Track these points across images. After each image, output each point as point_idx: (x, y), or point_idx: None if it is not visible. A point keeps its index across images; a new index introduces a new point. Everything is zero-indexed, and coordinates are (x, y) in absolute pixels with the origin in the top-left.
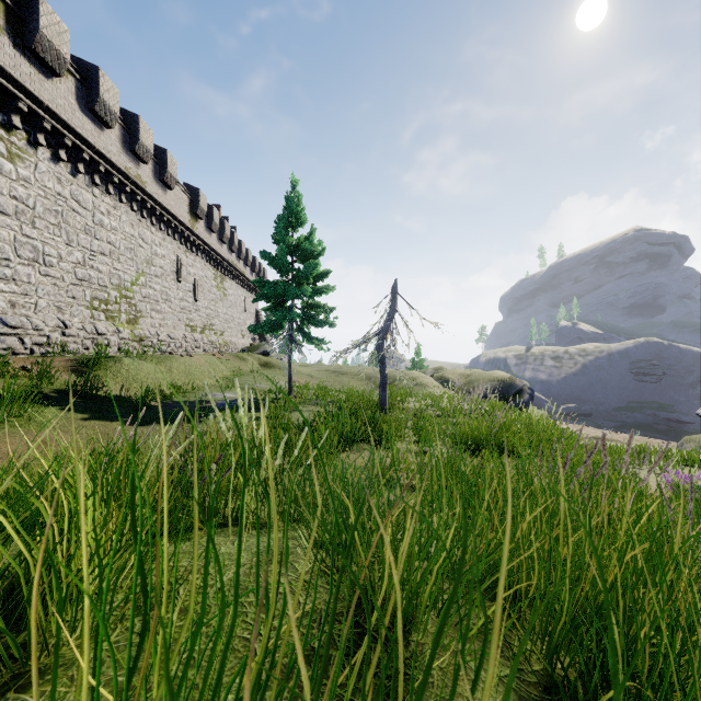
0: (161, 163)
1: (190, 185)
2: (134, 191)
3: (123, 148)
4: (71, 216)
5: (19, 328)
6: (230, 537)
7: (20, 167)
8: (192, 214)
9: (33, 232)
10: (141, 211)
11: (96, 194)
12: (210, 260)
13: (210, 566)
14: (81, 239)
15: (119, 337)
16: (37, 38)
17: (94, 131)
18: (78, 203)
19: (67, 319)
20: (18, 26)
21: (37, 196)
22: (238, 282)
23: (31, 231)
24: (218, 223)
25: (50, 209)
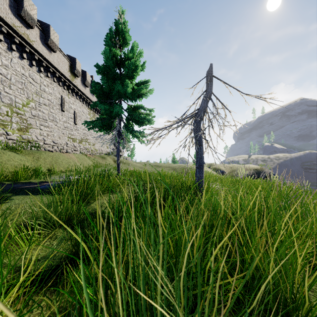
0: (46, 33)
1: (70, 56)
2: (22, 43)
3: (10, 10)
4: None
5: None
6: None
7: None
8: (71, 72)
9: None
10: (31, 61)
11: None
12: (86, 103)
13: None
14: None
15: (7, 138)
16: None
17: None
18: None
19: None
20: None
21: None
22: None
23: None
24: (89, 82)
25: None
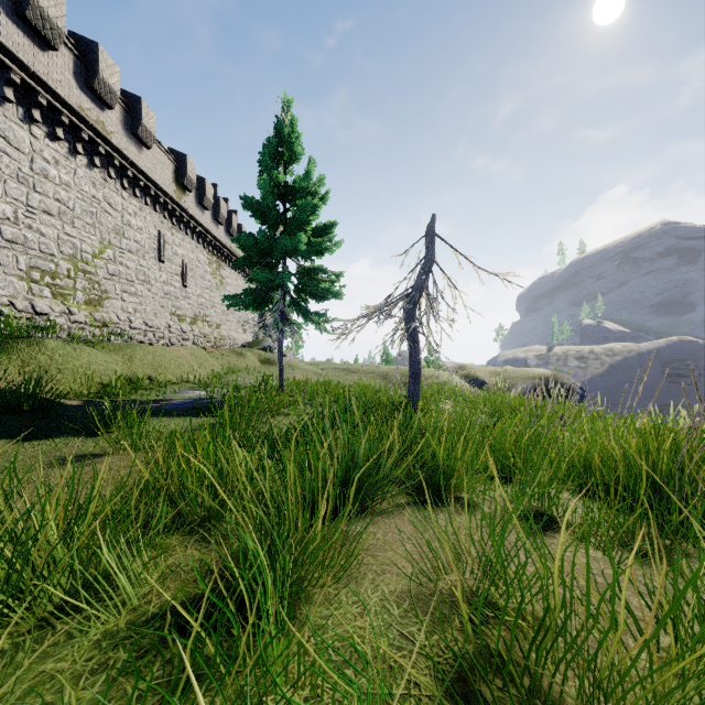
0: (134, 114)
1: (175, 151)
2: (94, 140)
3: (76, 81)
4: None
5: None
6: None
7: None
8: (178, 184)
9: None
10: (107, 169)
11: (37, 134)
12: (204, 242)
13: None
14: (11, 188)
15: (70, 320)
16: None
17: (28, 48)
18: (5, 140)
19: None
20: None
21: None
22: (238, 271)
23: None
24: (212, 200)
25: None
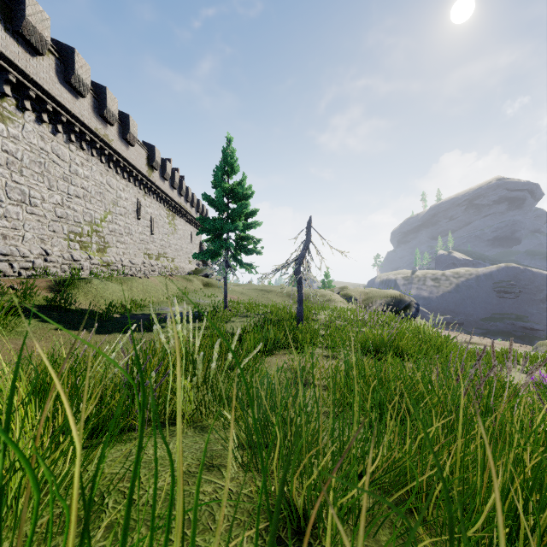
0: (124, 125)
1: (147, 143)
2: (102, 147)
3: (93, 113)
4: (52, 166)
5: (9, 255)
6: (167, 438)
7: (10, 126)
8: (149, 165)
9: (21, 179)
10: (109, 163)
11: (72, 149)
12: (164, 202)
13: (143, 473)
14: (60, 185)
15: (91, 263)
16: (24, 24)
17: (70, 99)
18: (57, 156)
19: (48, 248)
20: (8, 14)
21: (24, 150)
22: (185, 219)
23: (19, 178)
24: (170, 173)
25: (35, 161)
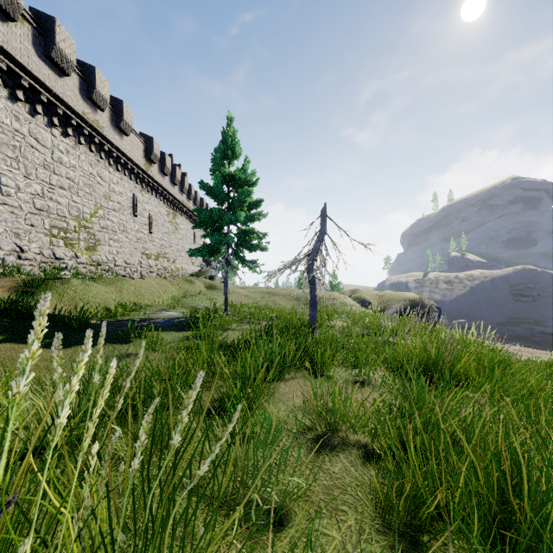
0: (117, 112)
1: (145, 134)
2: (91, 134)
3: (80, 95)
4: (30, 151)
5: None
6: None
7: None
8: (146, 158)
9: None
10: (100, 153)
11: (55, 134)
12: (164, 199)
13: None
14: (40, 173)
15: (77, 262)
16: None
17: (52, 77)
18: (36, 140)
19: (24, 244)
20: None
21: None
22: (188, 218)
23: None
24: (170, 168)
25: (8, 144)
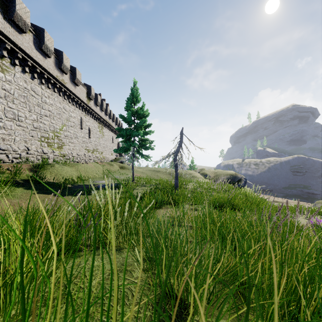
0: (73, 74)
1: (87, 84)
2: (60, 86)
3: (55, 67)
4: (31, 98)
5: (6, 150)
6: (100, 255)
7: (7, 75)
8: (88, 97)
9: (13, 106)
10: (64, 96)
11: (43, 88)
12: (96, 119)
13: (87, 274)
14: (36, 109)
15: (54, 155)
16: (15, 15)
17: (42, 59)
18: (34, 92)
19: (29, 146)
20: (5, 9)
21: (15, 89)
22: (109, 129)
23: (12, 105)
24: (100, 102)
25: (21, 95)
